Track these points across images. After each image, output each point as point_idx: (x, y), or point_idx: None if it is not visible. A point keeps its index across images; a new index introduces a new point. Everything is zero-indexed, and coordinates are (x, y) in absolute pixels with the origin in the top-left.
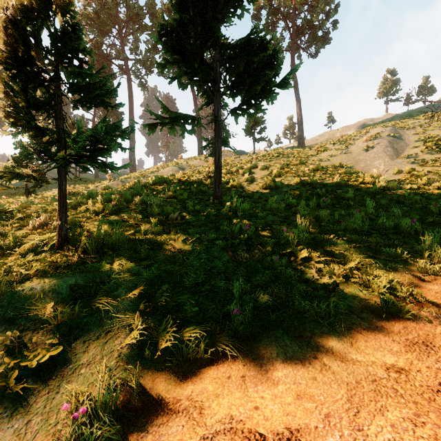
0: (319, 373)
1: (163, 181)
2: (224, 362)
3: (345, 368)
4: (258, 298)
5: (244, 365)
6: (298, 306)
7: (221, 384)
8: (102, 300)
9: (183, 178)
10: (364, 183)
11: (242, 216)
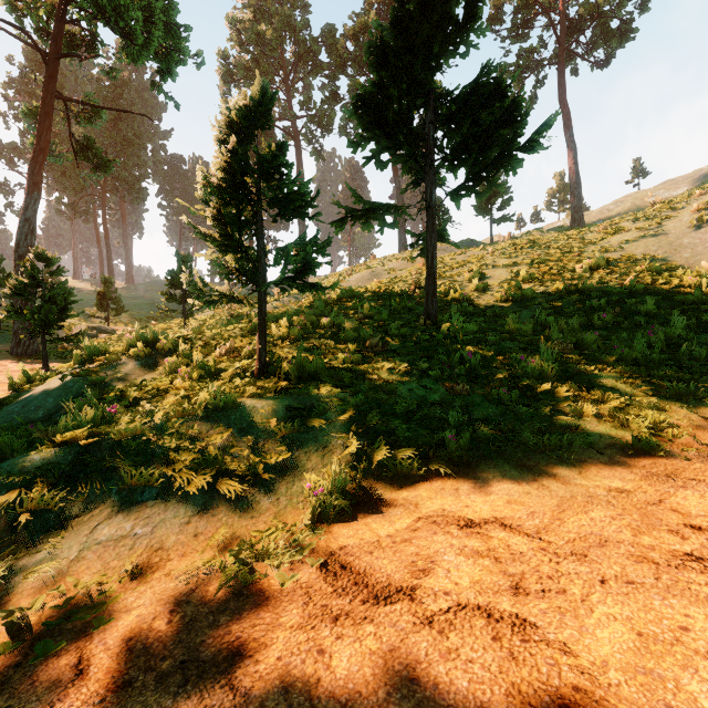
0: (535, 491)
1: (352, 295)
2: (437, 481)
3: (564, 489)
4: (478, 430)
5: (458, 483)
6: (524, 440)
7: (435, 493)
8: (316, 420)
9: (380, 290)
10: (683, 287)
11: (466, 341)
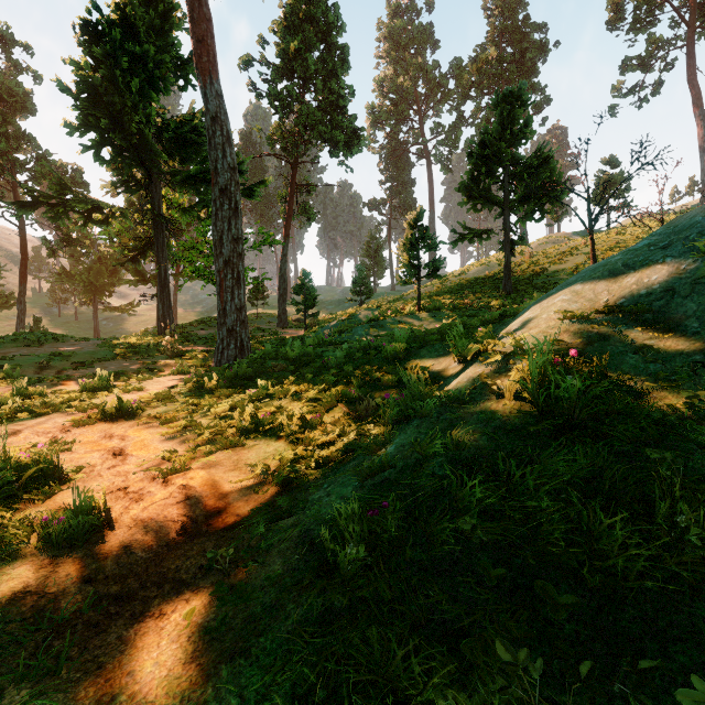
0: None
1: (466, 283)
2: None
3: None
4: None
5: None
6: None
7: None
8: (439, 317)
9: (485, 279)
10: None
11: (514, 298)
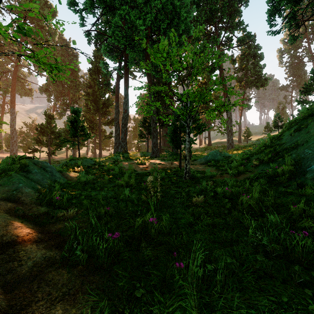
0: None
1: None
2: None
3: None
4: None
5: None
6: None
7: None
8: None
9: None
10: None
11: None
